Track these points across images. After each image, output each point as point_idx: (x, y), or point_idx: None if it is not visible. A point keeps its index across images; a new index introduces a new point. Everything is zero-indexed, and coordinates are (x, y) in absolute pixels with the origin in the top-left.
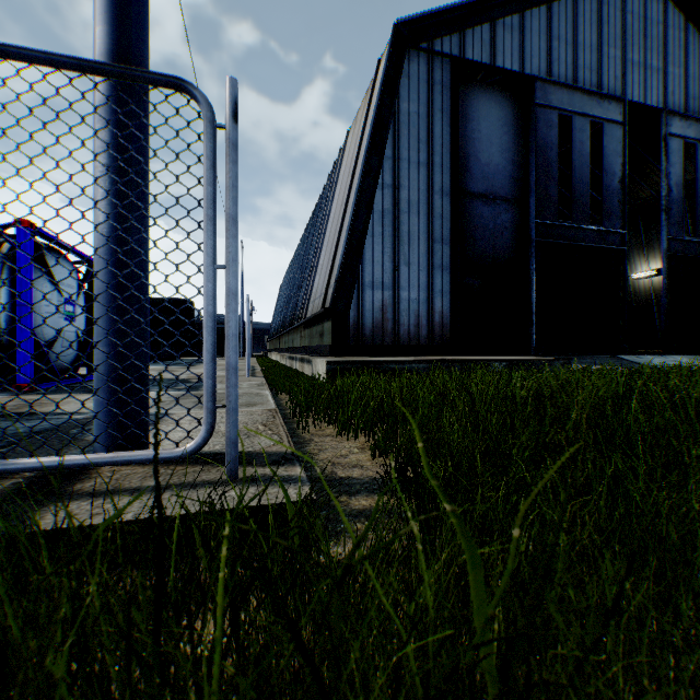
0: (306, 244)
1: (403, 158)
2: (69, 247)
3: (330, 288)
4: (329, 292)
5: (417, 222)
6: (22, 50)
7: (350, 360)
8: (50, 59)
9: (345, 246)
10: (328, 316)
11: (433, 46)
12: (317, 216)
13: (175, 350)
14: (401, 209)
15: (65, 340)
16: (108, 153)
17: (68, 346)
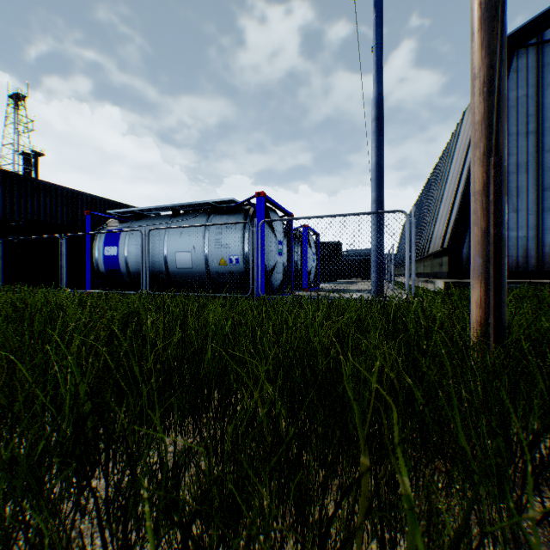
0: (427, 195)
1: (510, 133)
2: (313, 231)
3: (447, 234)
4: (446, 237)
5: (524, 178)
6: (367, 213)
7: (460, 281)
8: (372, 213)
9: (458, 206)
10: (445, 253)
11: (542, 37)
12: (437, 174)
13: (334, 275)
14: (509, 171)
15: (312, 271)
16: (376, 225)
17: (312, 273)
